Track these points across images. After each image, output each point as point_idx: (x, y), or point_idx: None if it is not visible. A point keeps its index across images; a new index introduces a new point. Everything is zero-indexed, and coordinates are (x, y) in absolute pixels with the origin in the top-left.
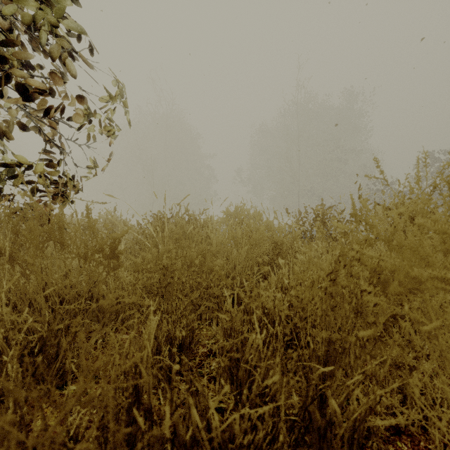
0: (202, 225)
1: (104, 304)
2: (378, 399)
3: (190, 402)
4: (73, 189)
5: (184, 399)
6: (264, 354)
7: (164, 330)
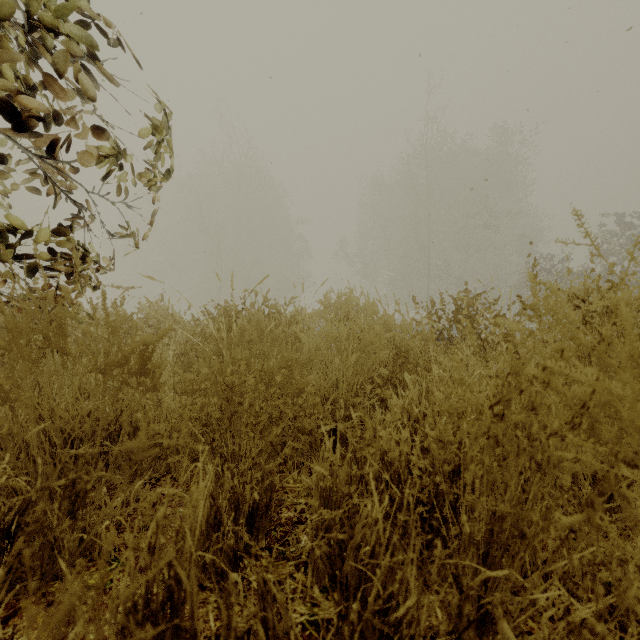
0: (288, 321)
1: (130, 448)
2: (580, 619)
3: (259, 634)
4: (98, 268)
5: (249, 626)
6: (386, 537)
7: (226, 488)
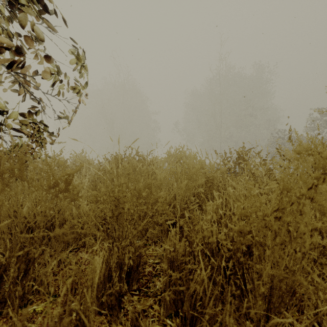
0: (149, 163)
1: (59, 234)
2: None
3: None
4: (49, 135)
5: None
6: (209, 291)
7: (114, 256)
